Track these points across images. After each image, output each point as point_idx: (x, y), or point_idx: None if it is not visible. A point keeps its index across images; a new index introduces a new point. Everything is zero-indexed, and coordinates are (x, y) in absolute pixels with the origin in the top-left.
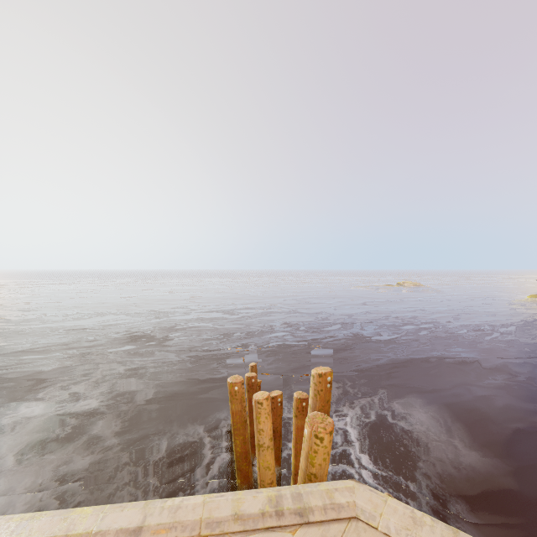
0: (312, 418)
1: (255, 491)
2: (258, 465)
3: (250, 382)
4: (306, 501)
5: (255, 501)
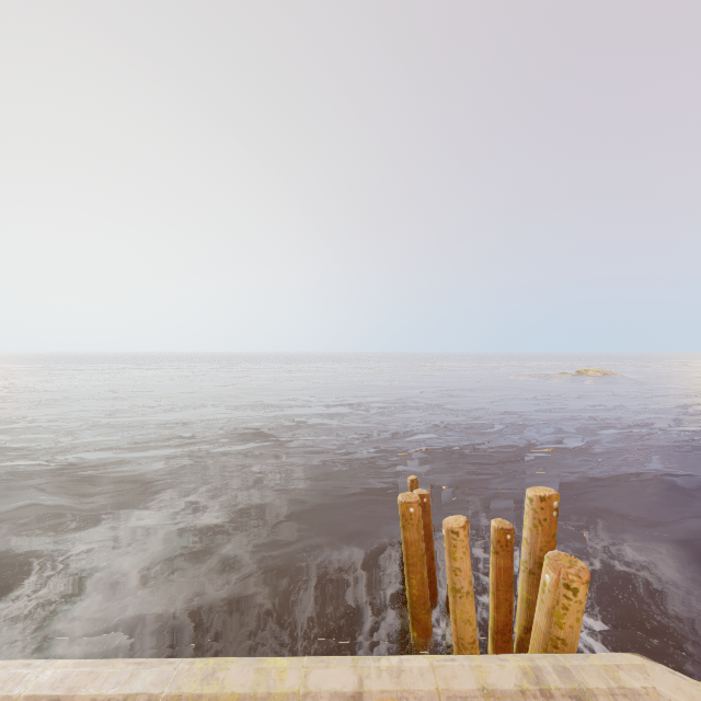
0: (554, 559)
1: (496, 657)
2: (454, 616)
3: (421, 502)
4: (580, 680)
5: (504, 672)
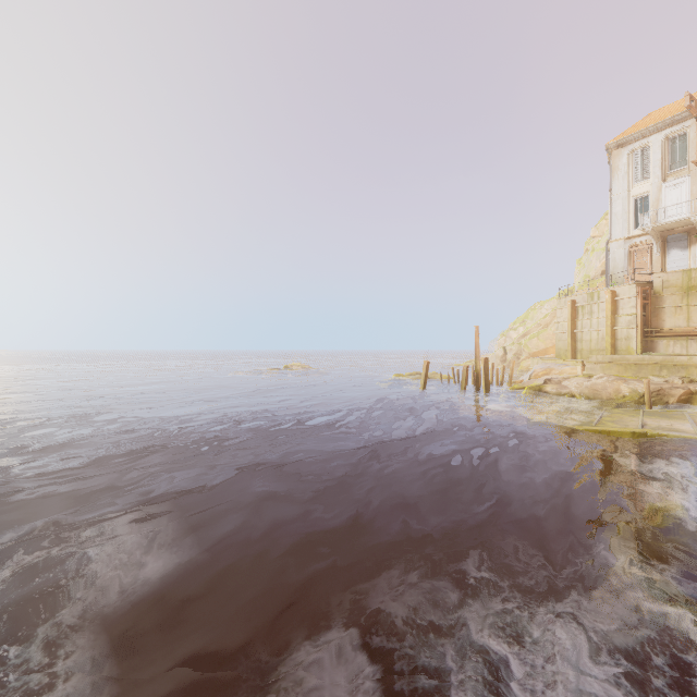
0: None
1: None
2: None
3: None
4: None
5: None
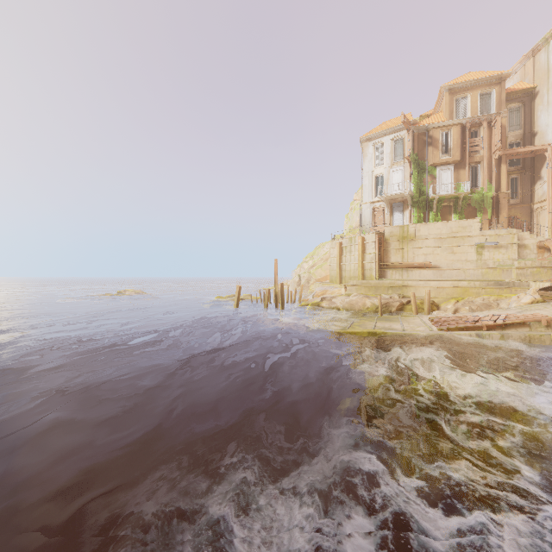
0: None
1: None
2: None
3: None
4: None
5: None
